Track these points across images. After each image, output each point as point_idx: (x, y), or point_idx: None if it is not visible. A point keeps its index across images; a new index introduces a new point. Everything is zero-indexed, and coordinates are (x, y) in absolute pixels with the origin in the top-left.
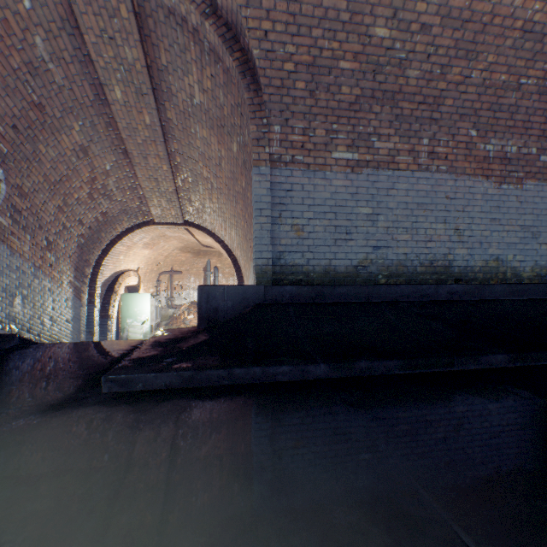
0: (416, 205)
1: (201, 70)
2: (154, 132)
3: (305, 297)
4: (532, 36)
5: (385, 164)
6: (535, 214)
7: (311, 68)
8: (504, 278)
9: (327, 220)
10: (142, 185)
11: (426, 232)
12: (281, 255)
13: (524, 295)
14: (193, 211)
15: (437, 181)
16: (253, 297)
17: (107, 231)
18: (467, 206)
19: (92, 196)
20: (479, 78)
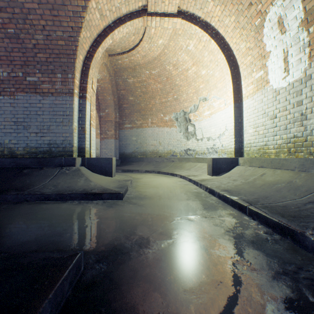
0: None
1: None
2: None
3: None
4: None
5: None
6: None
7: None
8: None
9: None
10: None
11: None
12: None
13: None
14: None
15: None
16: None
17: None
18: None
19: None
20: None
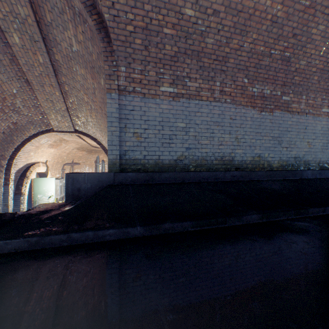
0: (213, 122)
1: (75, 27)
2: (46, 68)
3: (142, 180)
4: (277, 25)
5: (194, 96)
6: (280, 130)
7: (145, 31)
8: (263, 167)
9: (157, 130)
10: (42, 105)
11: (218, 139)
12: (126, 153)
13: (274, 177)
14: (80, 124)
15: (225, 108)
16: (106, 180)
17: (18, 135)
18: (242, 124)
19: (4, 110)
20: (248, 47)
